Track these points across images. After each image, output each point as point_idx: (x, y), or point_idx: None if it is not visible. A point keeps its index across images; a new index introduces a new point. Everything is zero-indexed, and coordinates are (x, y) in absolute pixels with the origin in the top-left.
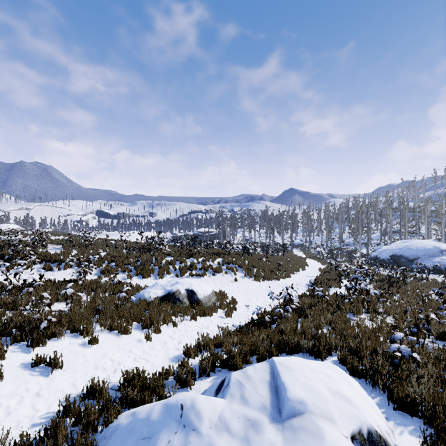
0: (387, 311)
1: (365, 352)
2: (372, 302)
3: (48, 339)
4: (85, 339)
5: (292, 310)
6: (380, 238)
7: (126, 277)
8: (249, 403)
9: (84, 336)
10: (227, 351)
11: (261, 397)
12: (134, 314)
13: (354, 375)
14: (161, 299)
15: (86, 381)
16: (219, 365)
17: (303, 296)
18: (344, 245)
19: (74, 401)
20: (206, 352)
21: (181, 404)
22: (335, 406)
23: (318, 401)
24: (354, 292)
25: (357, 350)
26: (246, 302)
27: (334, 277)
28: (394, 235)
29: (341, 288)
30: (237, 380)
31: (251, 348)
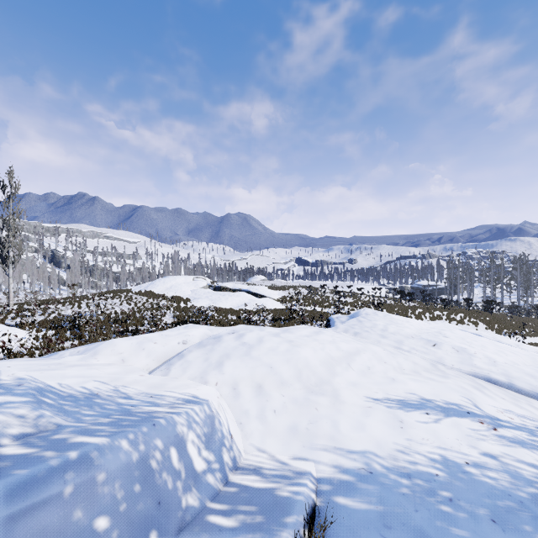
0: None
1: None
2: None
3: None
4: None
5: None
6: None
7: None
8: None
9: None
10: None
11: None
12: None
13: None
14: None
15: None
16: None
17: None
18: None
19: None
20: None
21: None
22: None
23: None
24: None
25: None
26: None
27: None
28: None
29: None
30: None
31: None
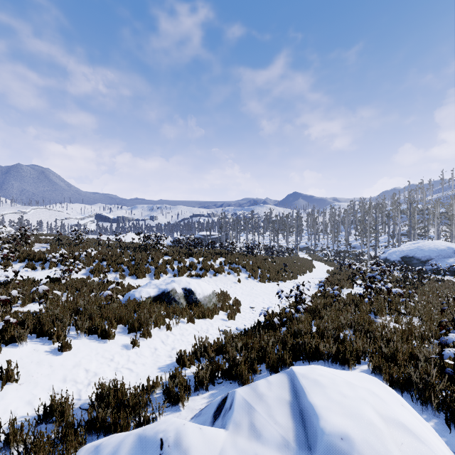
0: (412, 312)
1: (402, 359)
2: (394, 302)
3: (5, 344)
4: (54, 345)
5: (303, 311)
6: (387, 241)
7: (118, 277)
8: (262, 436)
9: (54, 341)
10: (230, 359)
11: (280, 427)
12: (119, 315)
13: (394, 389)
14: (154, 299)
15: (47, 398)
16: (219, 376)
17: (314, 297)
18: (351, 248)
19: (22, 427)
20: (204, 360)
21: (161, 439)
22: (393, 442)
23: (369, 436)
24: (370, 292)
25: (392, 356)
26: (251, 303)
27: (345, 278)
28: (402, 238)
29: (354, 289)
30: (244, 401)
31: (259, 355)
